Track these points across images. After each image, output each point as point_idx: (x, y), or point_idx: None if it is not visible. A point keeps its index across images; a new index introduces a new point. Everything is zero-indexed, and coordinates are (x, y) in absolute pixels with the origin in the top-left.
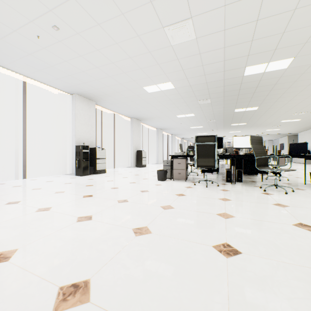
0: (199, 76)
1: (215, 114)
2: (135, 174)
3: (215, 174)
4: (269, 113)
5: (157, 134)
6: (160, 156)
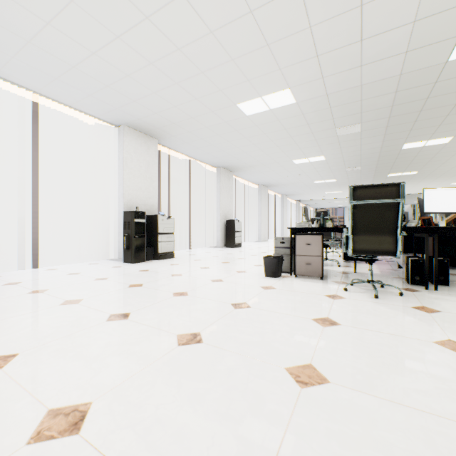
0: (350, 70)
1: (363, 155)
2: (223, 261)
3: None
4: None
5: (259, 194)
6: (264, 229)
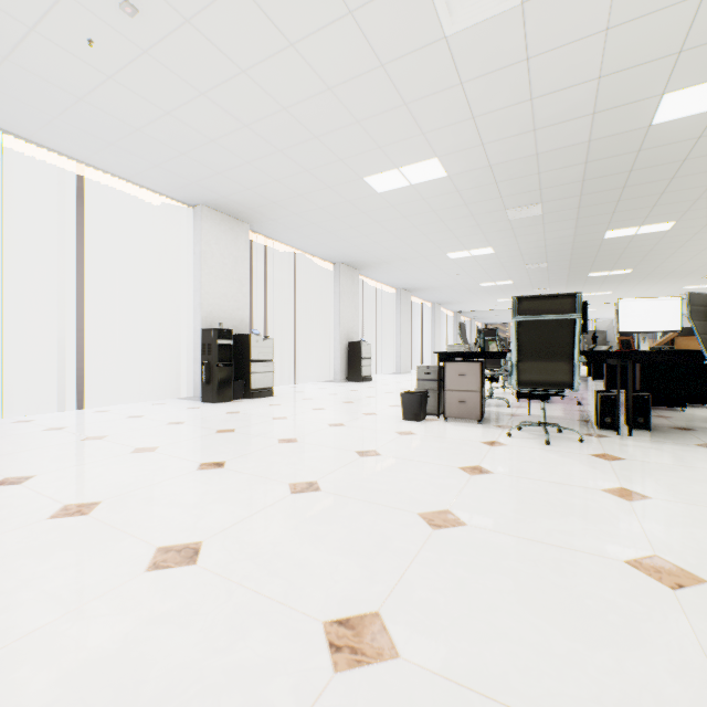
0: (519, 135)
1: (549, 247)
2: (345, 401)
3: (554, 402)
4: (703, 241)
5: (398, 303)
6: (405, 355)
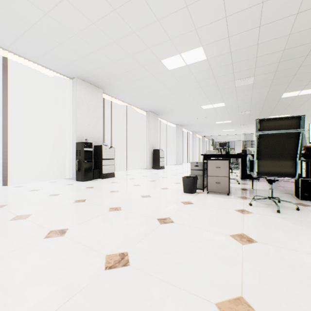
0: (250, 30)
1: (253, 102)
2: (151, 180)
3: (261, 181)
4: None
5: (177, 131)
6: (180, 156)
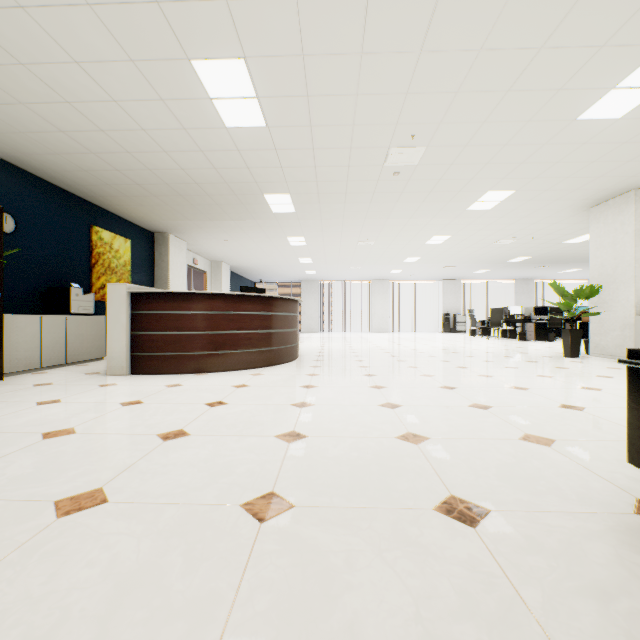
0: (491, 266)
1: None
2: None
3: None
4: None
5: None
6: None
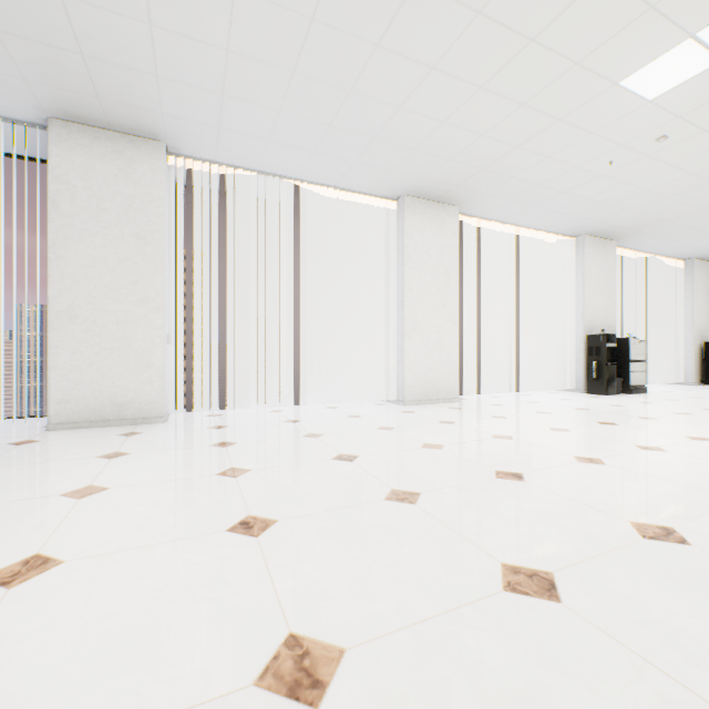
0: None
1: None
2: None
3: None
4: None
5: None
6: None
